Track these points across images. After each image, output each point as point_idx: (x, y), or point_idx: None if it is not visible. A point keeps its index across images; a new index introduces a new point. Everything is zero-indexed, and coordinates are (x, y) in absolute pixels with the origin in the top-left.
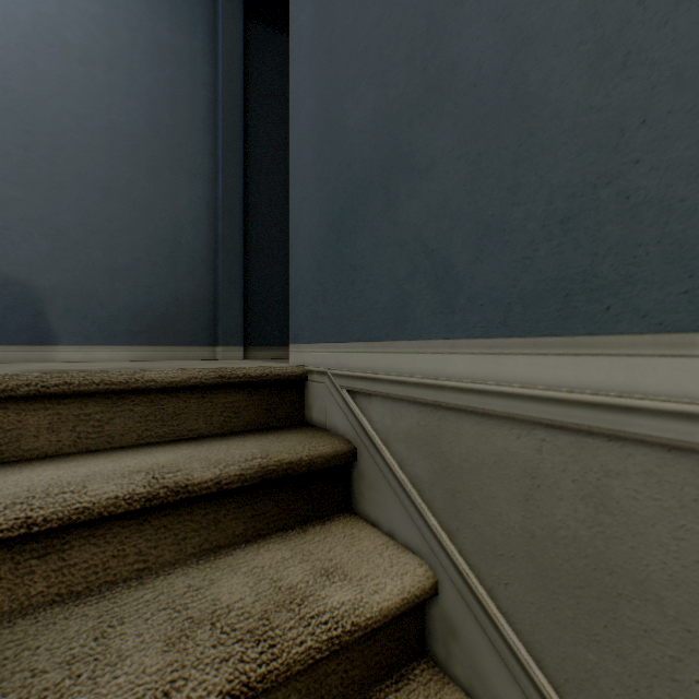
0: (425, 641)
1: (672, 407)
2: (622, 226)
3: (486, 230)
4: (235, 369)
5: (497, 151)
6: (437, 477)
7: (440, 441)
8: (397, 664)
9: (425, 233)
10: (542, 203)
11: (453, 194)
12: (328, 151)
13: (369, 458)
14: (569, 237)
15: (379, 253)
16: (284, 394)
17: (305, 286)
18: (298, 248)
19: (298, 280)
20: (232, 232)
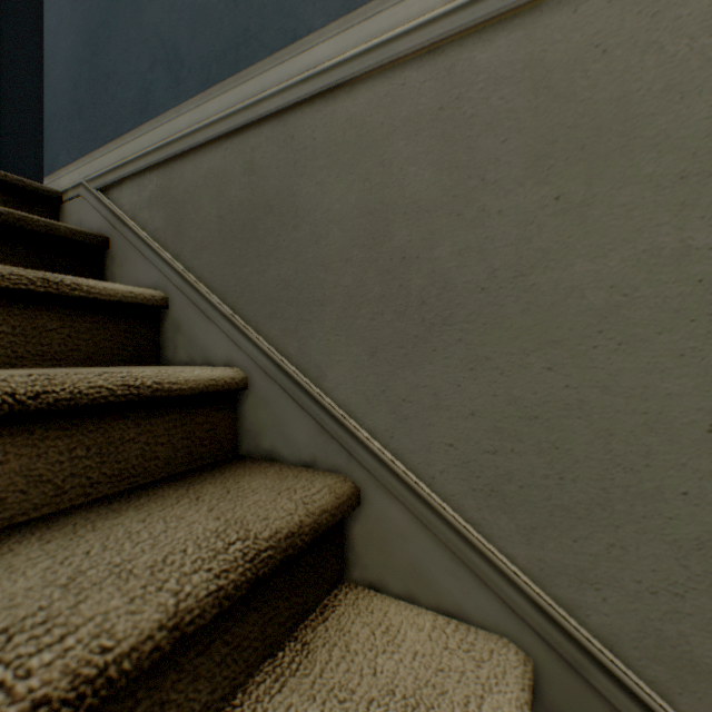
0: (161, 355)
1: (274, 91)
2: None
3: (199, 17)
4: None
5: None
6: (170, 220)
7: (172, 190)
8: (130, 360)
9: (162, 29)
10: None
11: None
12: None
13: (121, 239)
14: (239, 11)
15: (129, 56)
16: (32, 211)
17: (62, 111)
18: (55, 75)
19: (55, 107)
20: None
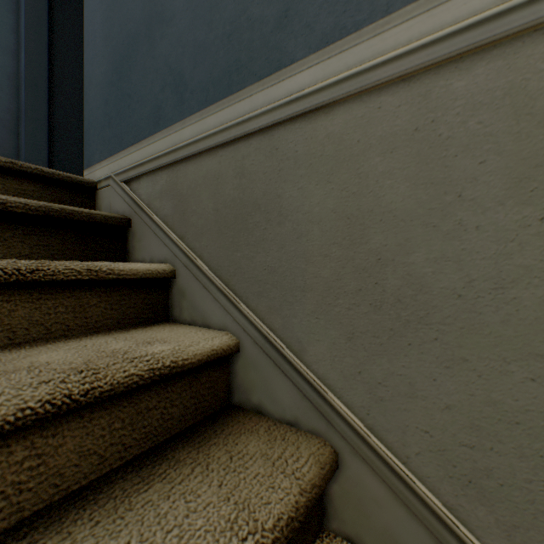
0: (170, 314)
1: (262, 111)
2: (249, 34)
3: (199, 50)
4: (28, 164)
5: (203, 4)
6: (176, 208)
7: (178, 185)
8: (148, 320)
9: (170, 60)
10: (221, 29)
11: (184, 33)
12: (113, 17)
13: (139, 220)
14: (231, 45)
15: (145, 81)
16: (77, 197)
17: (96, 121)
18: (91, 94)
19: (91, 118)
20: (35, 103)
